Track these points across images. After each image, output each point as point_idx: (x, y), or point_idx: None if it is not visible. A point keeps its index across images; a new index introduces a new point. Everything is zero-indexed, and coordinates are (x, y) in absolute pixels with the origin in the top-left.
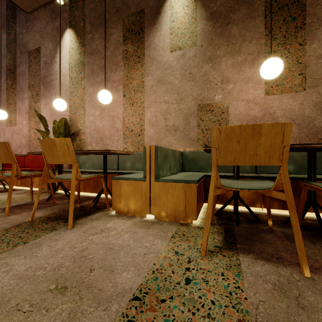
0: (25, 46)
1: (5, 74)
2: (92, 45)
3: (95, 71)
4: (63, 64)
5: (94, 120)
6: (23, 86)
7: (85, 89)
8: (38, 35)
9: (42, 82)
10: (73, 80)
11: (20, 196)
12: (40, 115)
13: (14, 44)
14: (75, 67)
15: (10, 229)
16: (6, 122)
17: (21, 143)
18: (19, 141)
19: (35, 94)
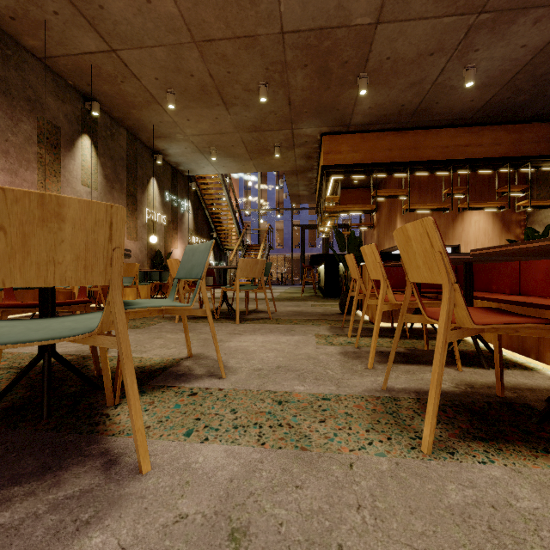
0: None
1: None
2: None
3: None
4: None
5: None
6: None
7: None
8: None
9: None
10: None
11: None
12: None
13: None
14: None
15: None
16: None
17: None
18: None
19: None
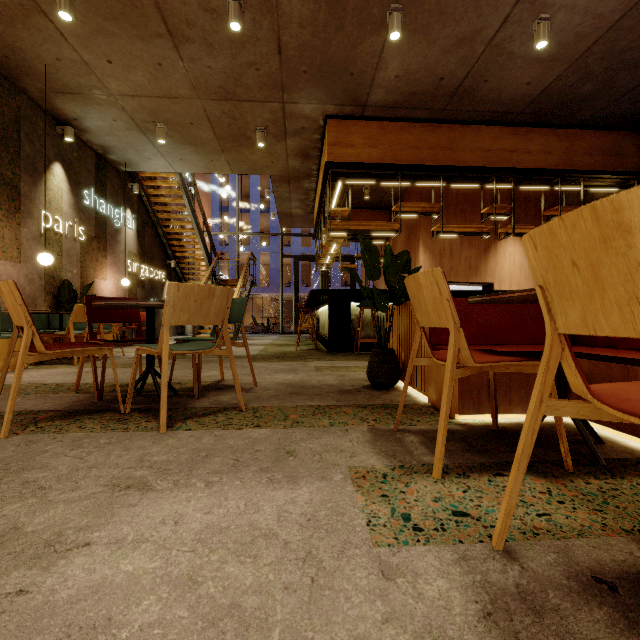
0: None
1: None
2: None
3: None
4: None
5: None
6: None
7: None
8: None
9: None
10: None
11: None
12: None
13: None
14: None
15: None
16: None
17: None
18: None
19: None
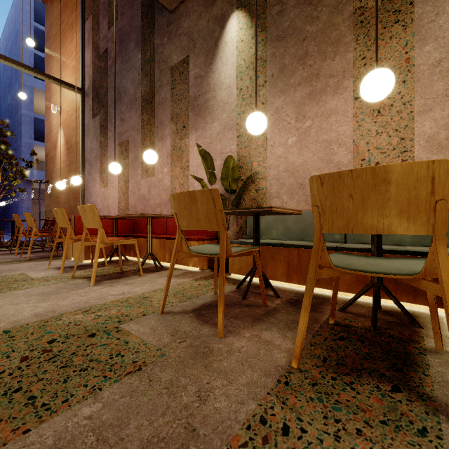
0: (166, 61)
1: (140, 107)
2: (281, 23)
3: (287, 67)
4: (226, 70)
5: (286, 153)
6: (164, 118)
7: (266, 103)
8: (185, 40)
9: (191, 107)
10: (243, 92)
11: (186, 282)
12: (204, 152)
13: (152, 63)
14: (247, 71)
15: (289, 400)
16: (142, 172)
17: (161, 200)
18: (159, 196)
19: (182, 127)
